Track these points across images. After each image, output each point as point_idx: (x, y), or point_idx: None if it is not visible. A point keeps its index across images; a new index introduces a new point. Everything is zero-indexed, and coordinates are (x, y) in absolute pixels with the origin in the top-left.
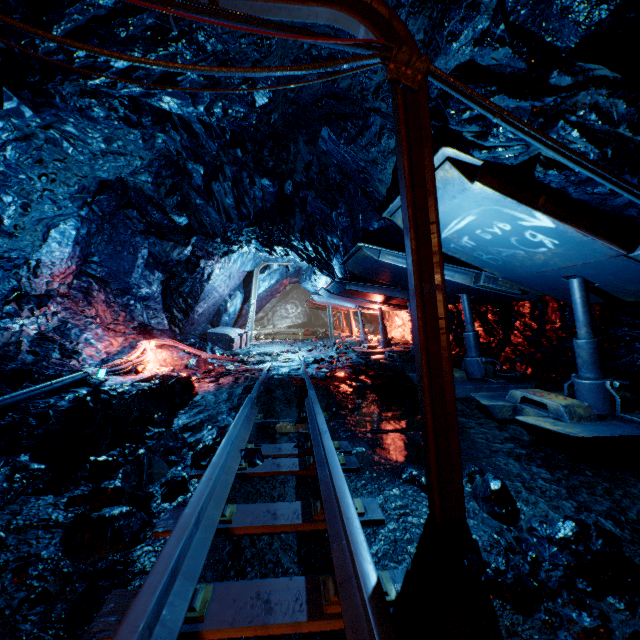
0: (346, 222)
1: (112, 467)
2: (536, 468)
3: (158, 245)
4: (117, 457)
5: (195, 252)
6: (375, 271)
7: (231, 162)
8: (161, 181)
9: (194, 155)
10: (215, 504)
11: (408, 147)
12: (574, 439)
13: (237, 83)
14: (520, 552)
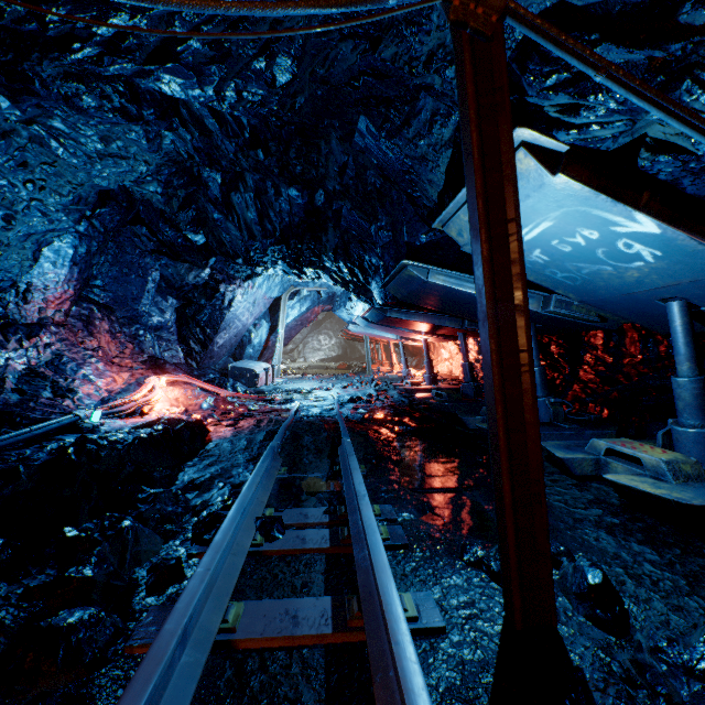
0: (387, 237)
1: (85, 546)
2: (637, 545)
3: (171, 267)
4: (92, 532)
5: (214, 275)
6: (422, 295)
7: (252, 167)
8: (173, 192)
9: (208, 159)
10: (214, 603)
11: (477, 116)
12: (686, 507)
13: (252, 54)
14: (643, 685)
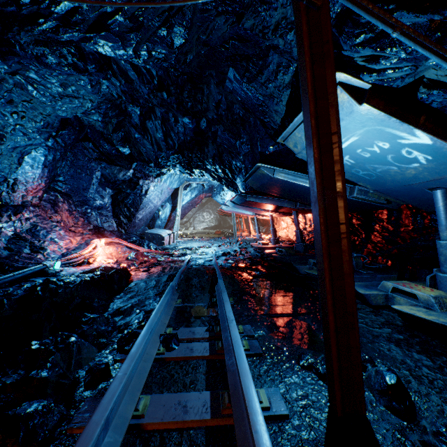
0: (247, 149)
1: (43, 355)
2: (417, 354)
3: (108, 169)
4: (49, 345)
5: (135, 174)
6: (270, 186)
7: (159, 104)
8: (108, 120)
9: (131, 98)
10: (129, 397)
11: (311, 61)
12: None
13: (158, 25)
14: None
